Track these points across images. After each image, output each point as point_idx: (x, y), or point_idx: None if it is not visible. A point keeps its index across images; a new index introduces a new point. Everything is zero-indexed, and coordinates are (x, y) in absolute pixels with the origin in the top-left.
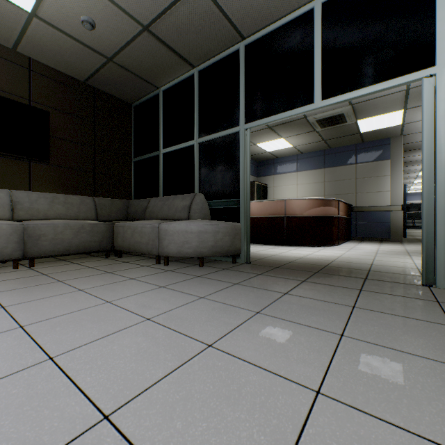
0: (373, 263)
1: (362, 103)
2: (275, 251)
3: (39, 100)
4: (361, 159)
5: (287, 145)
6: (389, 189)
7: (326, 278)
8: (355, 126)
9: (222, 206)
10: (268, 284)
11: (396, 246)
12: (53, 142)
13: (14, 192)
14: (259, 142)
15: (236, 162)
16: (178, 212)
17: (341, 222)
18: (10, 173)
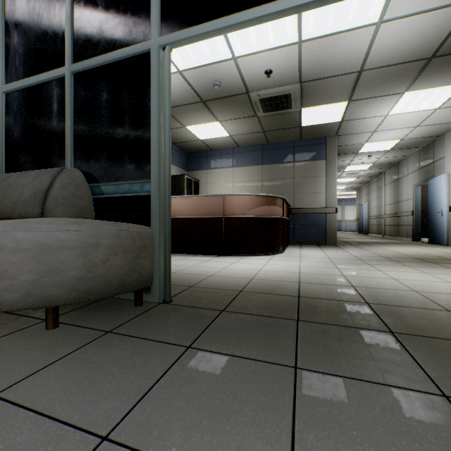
0: (352, 284)
1: (312, 82)
2: (212, 266)
3: None
4: (299, 157)
5: (223, 133)
6: (324, 190)
7: (330, 343)
8: (298, 117)
9: (117, 194)
10: (212, 411)
11: (339, 251)
12: None
13: None
14: (190, 124)
15: (145, 109)
16: (21, 203)
17: (284, 224)
18: None
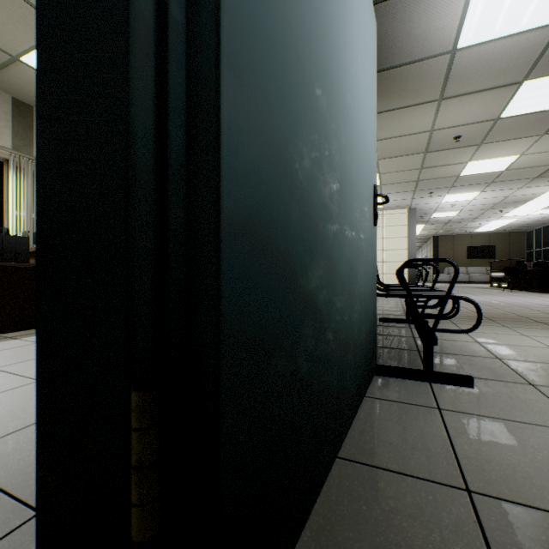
0: None
1: None
2: None
3: (492, 243)
4: None
5: None
6: None
7: None
8: None
9: None
10: None
11: None
12: (495, 252)
13: (486, 267)
14: None
15: None
16: None
17: None
18: (485, 263)
